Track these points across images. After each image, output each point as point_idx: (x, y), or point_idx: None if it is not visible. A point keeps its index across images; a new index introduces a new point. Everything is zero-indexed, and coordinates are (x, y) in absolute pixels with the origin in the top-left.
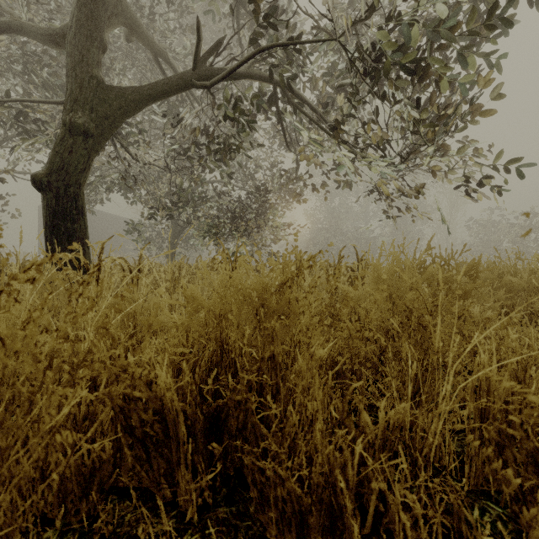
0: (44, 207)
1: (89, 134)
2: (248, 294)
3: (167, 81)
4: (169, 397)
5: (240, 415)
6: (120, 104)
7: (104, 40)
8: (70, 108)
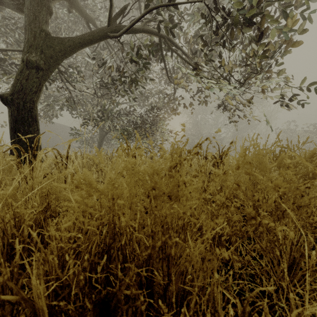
0: (9, 116)
1: (40, 68)
2: (141, 177)
3: (92, 34)
4: (39, 307)
5: (129, 311)
6: (61, 49)
7: (51, 7)
8: (27, 50)
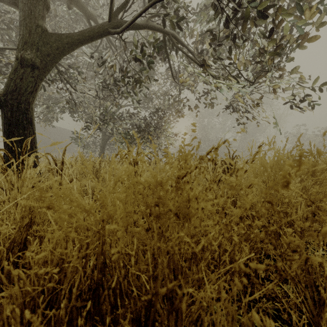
0: (2, 118)
1: (35, 66)
2: (140, 191)
3: (92, 30)
4: None
5: None
6: (59, 46)
7: (48, 1)
8: (21, 47)
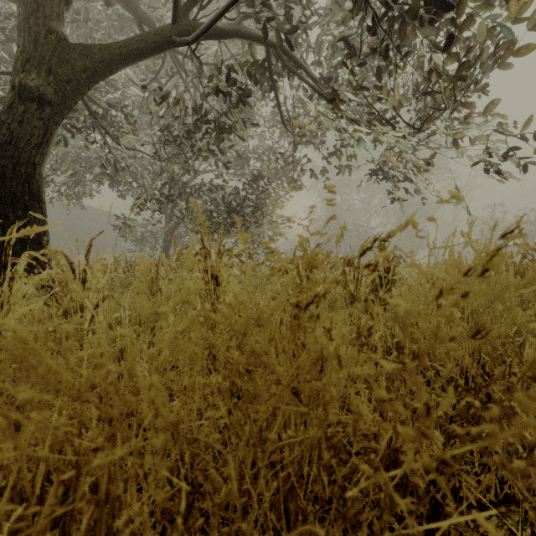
0: None
1: (45, 100)
2: (210, 338)
3: (144, 40)
4: None
5: None
6: (86, 66)
7: None
8: (21, 68)
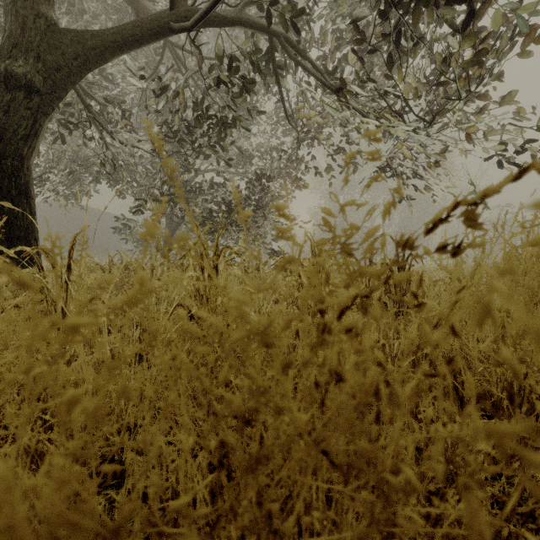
0: None
1: (33, 89)
2: (184, 366)
3: (140, 26)
4: None
5: None
6: (78, 53)
7: None
8: (7, 53)
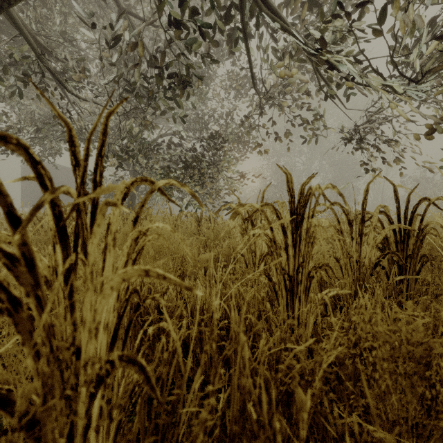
0: None
1: None
2: None
3: None
4: None
5: None
6: None
7: None
8: None
